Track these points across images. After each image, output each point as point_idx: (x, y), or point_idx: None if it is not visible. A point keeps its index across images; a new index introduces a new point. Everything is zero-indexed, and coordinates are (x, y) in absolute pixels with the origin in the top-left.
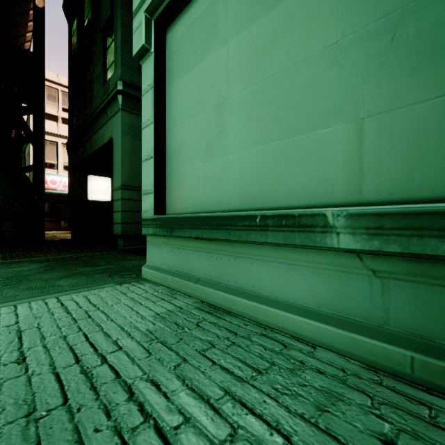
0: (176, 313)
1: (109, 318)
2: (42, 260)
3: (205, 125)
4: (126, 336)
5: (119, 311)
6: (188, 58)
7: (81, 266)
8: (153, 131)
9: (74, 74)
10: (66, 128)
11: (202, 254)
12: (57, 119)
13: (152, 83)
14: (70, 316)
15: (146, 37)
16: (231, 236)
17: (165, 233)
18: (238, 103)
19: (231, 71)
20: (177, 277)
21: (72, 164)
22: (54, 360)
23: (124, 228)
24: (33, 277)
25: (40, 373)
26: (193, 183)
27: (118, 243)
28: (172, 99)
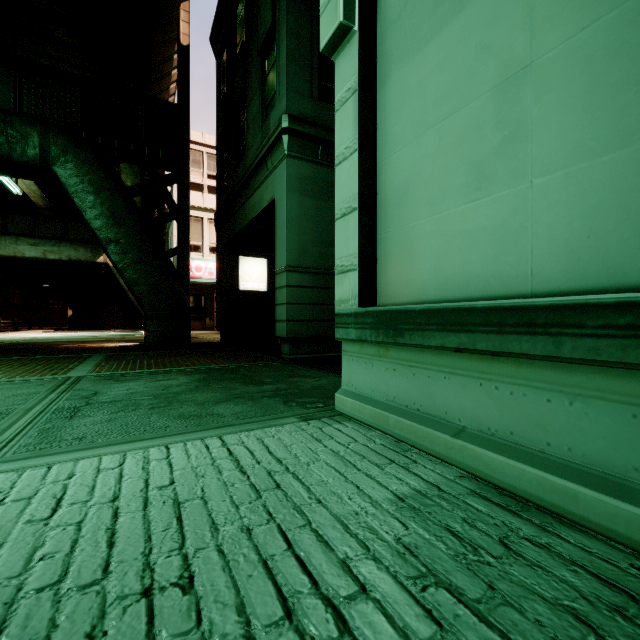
0: (437, 502)
1: (312, 494)
2: (192, 371)
3: (467, 132)
4: (361, 552)
5: (325, 481)
6: (426, 18)
7: (240, 383)
8: (356, 164)
9: (223, 124)
10: (212, 198)
11: (470, 381)
12: (202, 189)
13: (355, 83)
14: (246, 479)
15: (345, 9)
16: (563, 348)
17: (383, 339)
18: (565, 63)
19: (543, 1)
20: (409, 418)
21: (221, 243)
22: (243, 596)
23: (290, 328)
24: (184, 398)
25: (224, 634)
26: (438, 247)
27: (282, 349)
28: (390, 104)
